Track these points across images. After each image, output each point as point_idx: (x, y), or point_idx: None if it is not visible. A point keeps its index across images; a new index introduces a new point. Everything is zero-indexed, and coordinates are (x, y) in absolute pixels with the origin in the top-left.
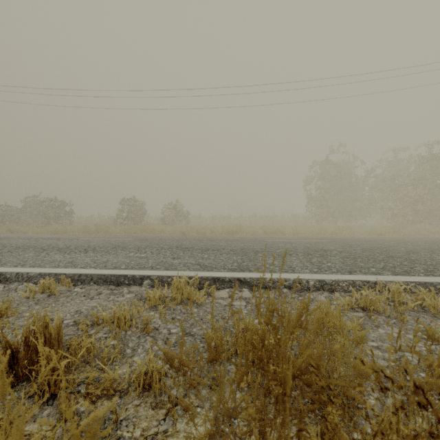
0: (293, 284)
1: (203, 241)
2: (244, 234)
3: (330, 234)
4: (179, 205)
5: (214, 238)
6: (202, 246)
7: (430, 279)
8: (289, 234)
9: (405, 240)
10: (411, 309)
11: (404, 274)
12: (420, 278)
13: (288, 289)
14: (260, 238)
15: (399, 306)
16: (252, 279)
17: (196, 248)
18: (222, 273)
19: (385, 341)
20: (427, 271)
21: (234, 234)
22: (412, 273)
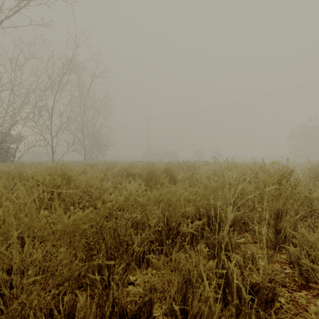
0: None
1: None
2: None
3: None
4: (218, 152)
5: None
6: None
7: None
8: None
9: None
10: None
11: None
12: None
13: None
14: None
15: None
16: None
17: None
18: None
19: None
20: None
21: None
22: None
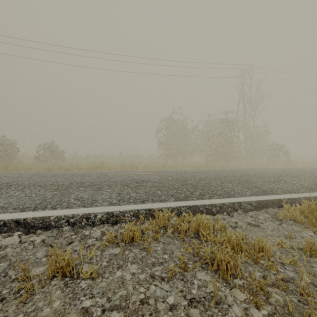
0: (80, 220)
1: (44, 177)
2: (104, 169)
3: (166, 167)
4: (54, 145)
5: (65, 173)
6: (33, 182)
7: (197, 202)
8: (141, 168)
9: (206, 171)
10: (169, 235)
11: (183, 199)
12: (191, 202)
13: (70, 227)
14: (106, 173)
15: (156, 235)
16: (35, 219)
17: (21, 185)
18: (3, 215)
19: (107, 293)
20: (200, 195)
21: (96, 169)
22: (189, 198)
